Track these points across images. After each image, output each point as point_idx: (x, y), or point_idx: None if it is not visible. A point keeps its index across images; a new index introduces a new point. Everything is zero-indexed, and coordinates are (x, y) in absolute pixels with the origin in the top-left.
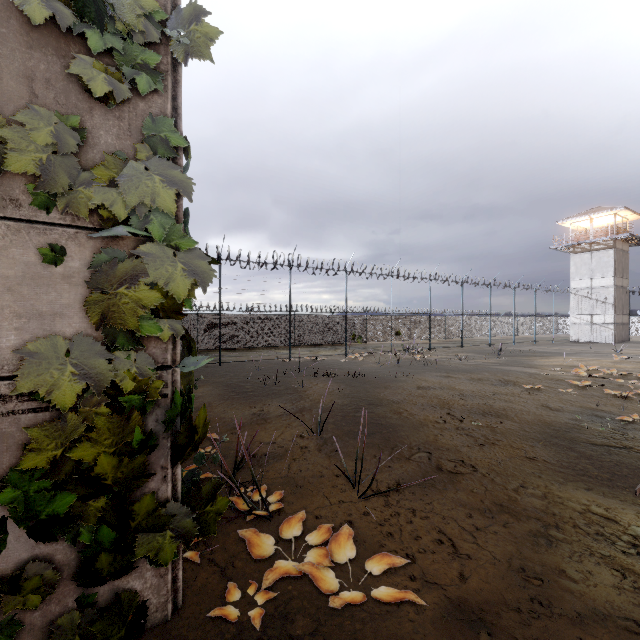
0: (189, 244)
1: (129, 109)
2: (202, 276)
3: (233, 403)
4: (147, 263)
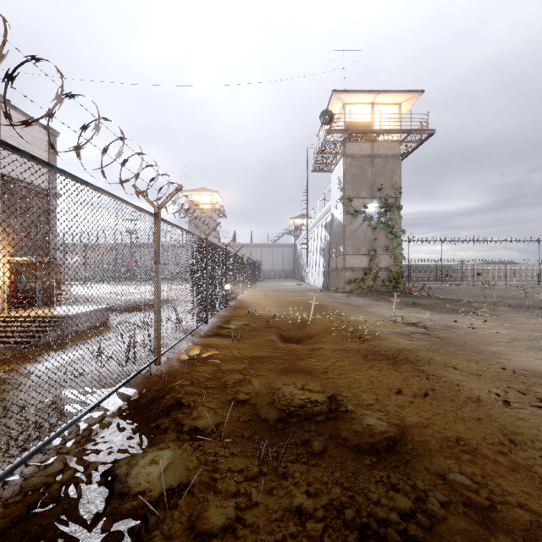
0: (402, 255)
1: (396, 242)
2: (404, 258)
3: None
4: (399, 257)
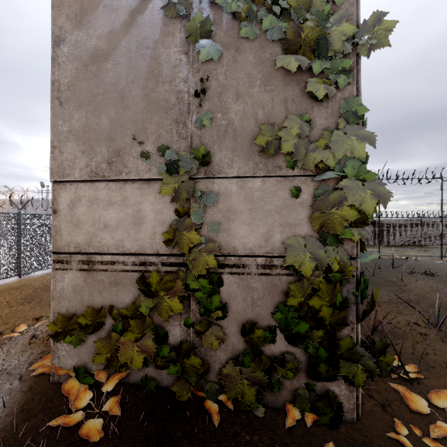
0: (371, 177)
1: (331, 100)
2: (383, 198)
3: None
4: (347, 192)
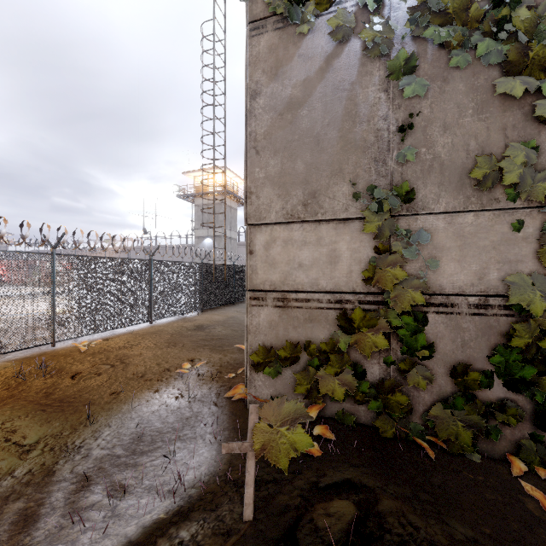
0: None
1: None
2: None
3: None
4: None
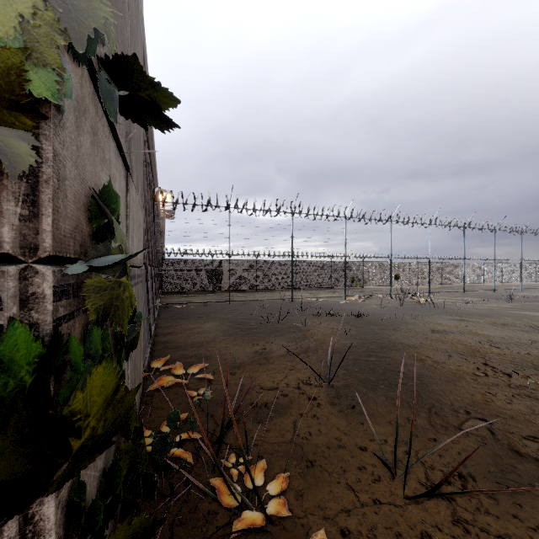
0: None
1: None
2: None
3: (236, 339)
4: None
